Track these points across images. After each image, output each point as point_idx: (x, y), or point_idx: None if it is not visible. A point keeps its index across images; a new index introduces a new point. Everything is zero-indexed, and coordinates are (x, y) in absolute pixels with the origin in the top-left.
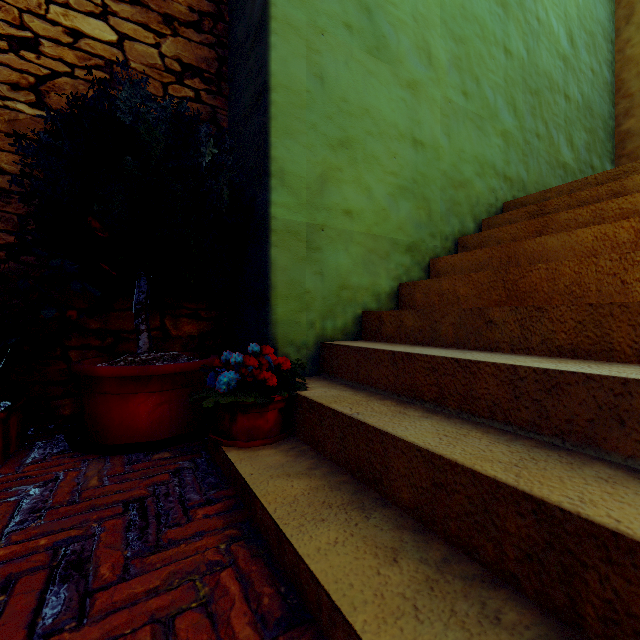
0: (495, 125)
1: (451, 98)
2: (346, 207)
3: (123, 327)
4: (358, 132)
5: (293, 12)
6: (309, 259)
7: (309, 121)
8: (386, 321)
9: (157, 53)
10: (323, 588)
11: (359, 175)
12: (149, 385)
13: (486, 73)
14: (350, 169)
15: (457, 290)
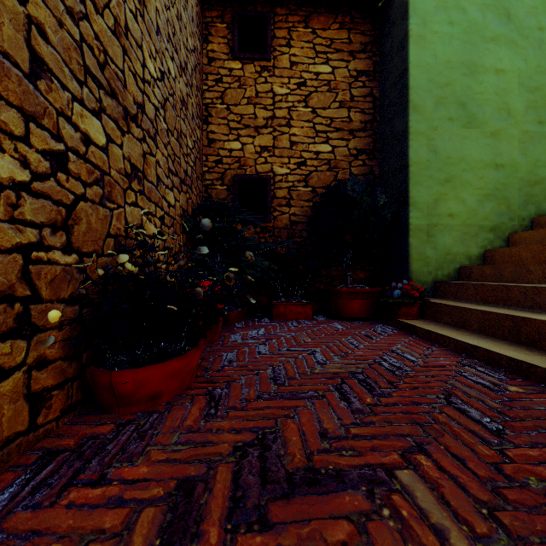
0: None
1: (527, 130)
2: (449, 212)
3: (334, 274)
4: (457, 172)
5: (420, 126)
6: (428, 241)
7: (428, 175)
8: (474, 271)
9: (347, 149)
10: (446, 336)
11: (457, 194)
12: (359, 296)
13: None
14: (452, 192)
15: (520, 254)
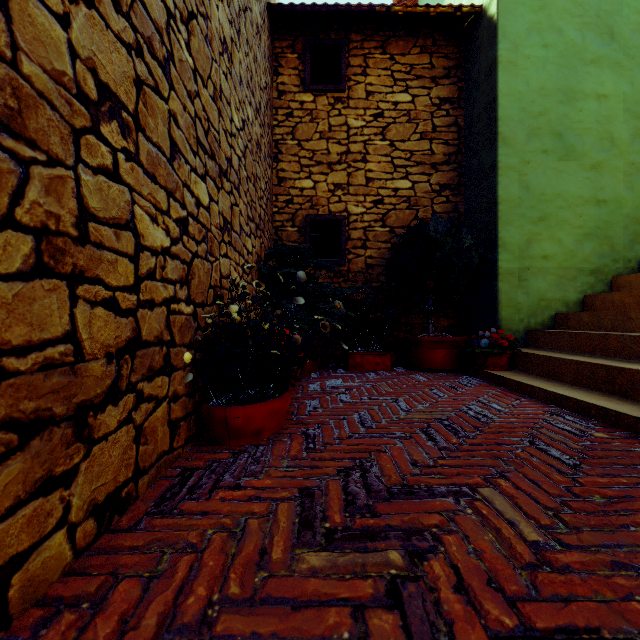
0: None
1: (634, 160)
2: (543, 254)
3: (414, 322)
4: (552, 209)
5: (510, 160)
6: (520, 286)
7: (520, 213)
8: (571, 318)
9: (428, 184)
10: (536, 387)
11: (553, 234)
12: (442, 346)
13: None
14: (546, 232)
15: (623, 300)
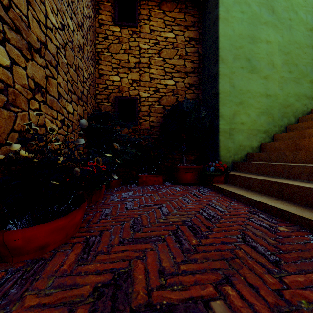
0: (306, 79)
1: (283, 76)
2: (241, 122)
3: (176, 157)
4: (245, 98)
5: (225, 71)
6: (230, 138)
7: (230, 99)
8: (255, 155)
9: (183, 83)
10: (240, 194)
11: (246, 111)
12: (190, 170)
13: (301, 60)
14: (243, 110)
15: (280, 146)
